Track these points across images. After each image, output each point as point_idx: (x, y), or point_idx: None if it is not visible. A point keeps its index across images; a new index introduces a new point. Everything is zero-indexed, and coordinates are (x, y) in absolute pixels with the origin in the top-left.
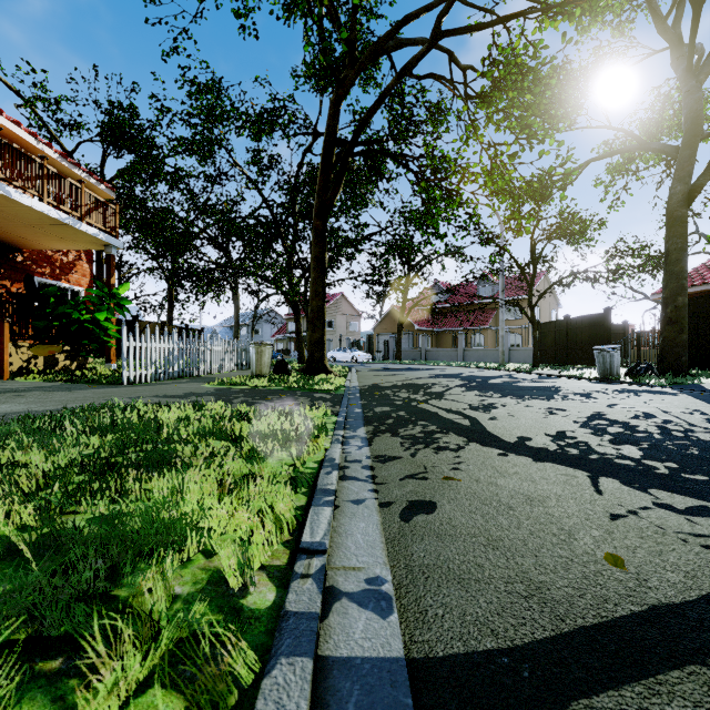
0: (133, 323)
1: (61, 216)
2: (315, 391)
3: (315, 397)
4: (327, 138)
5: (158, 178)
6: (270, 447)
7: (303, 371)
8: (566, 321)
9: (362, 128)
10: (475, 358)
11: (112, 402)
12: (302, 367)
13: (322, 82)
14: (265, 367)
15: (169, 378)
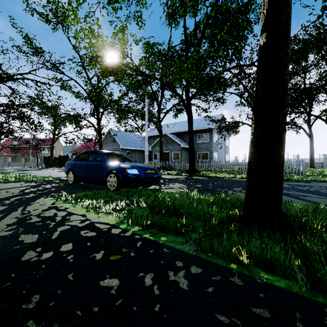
0: None
1: None
2: None
3: None
4: None
5: None
6: None
7: None
8: (48, 157)
9: None
10: (28, 165)
11: None
12: None
13: None
14: None
15: None
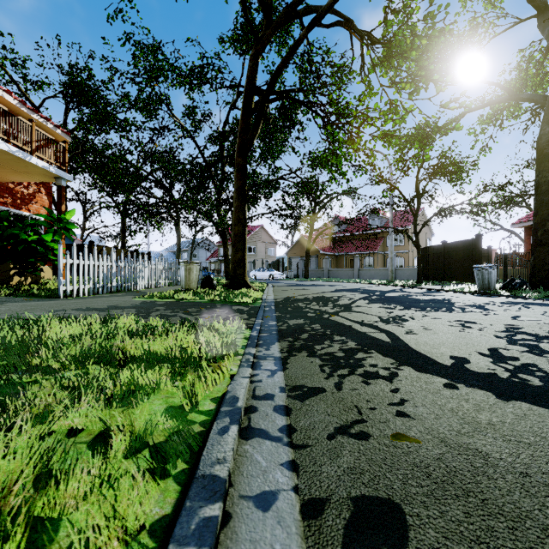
0: (90, 247)
1: (11, 149)
2: (234, 303)
3: (233, 310)
4: (247, 86)
5: (108, 126)
6: (157, 378)
7: (227, 286)
8: (443, 245)
9: (277, 76)
10: (367, 276)
11: (17, 316)
12: (226, 283)
13: (244, 46)
14: (193, 283)
15: (107, 292)
